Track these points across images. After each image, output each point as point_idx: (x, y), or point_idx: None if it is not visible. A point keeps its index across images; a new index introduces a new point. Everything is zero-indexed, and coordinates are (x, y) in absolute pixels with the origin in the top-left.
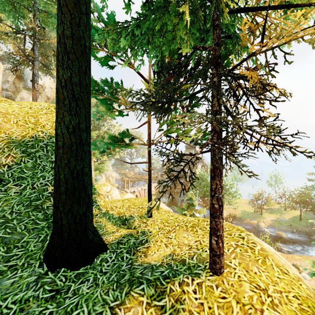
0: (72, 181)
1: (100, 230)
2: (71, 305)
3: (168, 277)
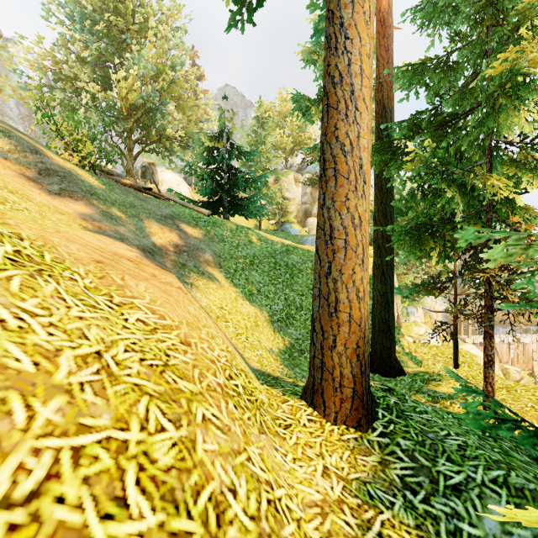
0: (382, 324)
1: (402, 363)
2: None
3: (444, 398)
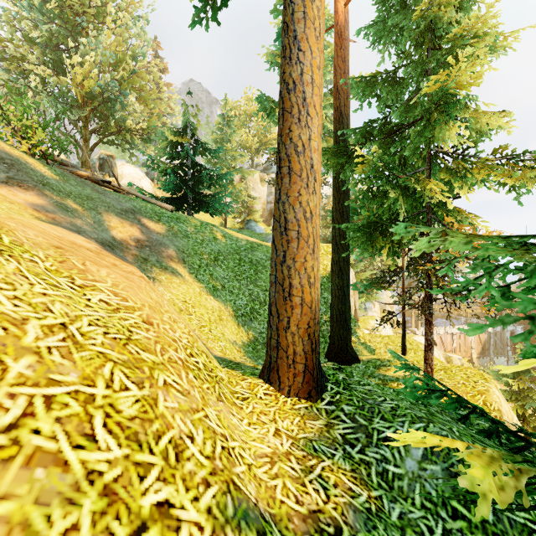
0: (339, 316)
1: (357, 352)
2: None
3: (392, 380)
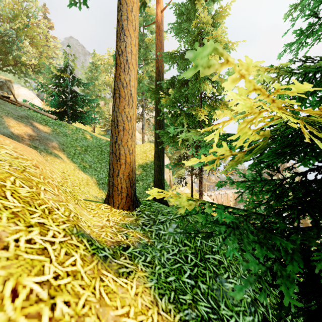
0: (158, 182)
1: (168, 202)
2: None
3: None
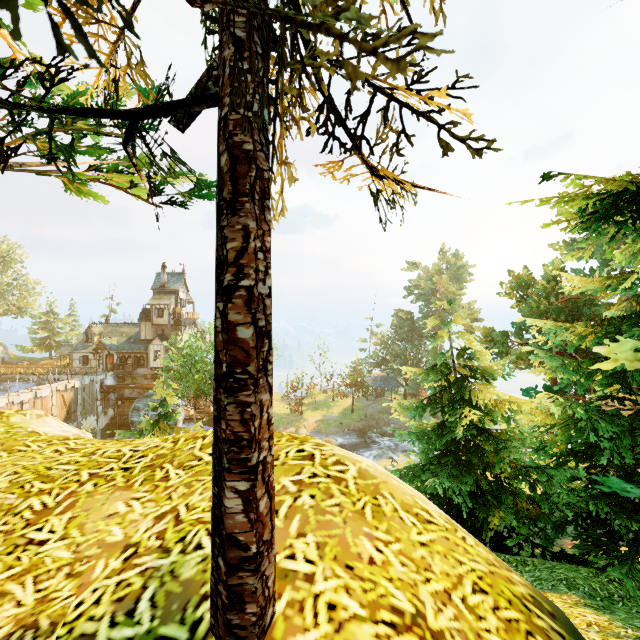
0: None
1: None
2: None
3: None
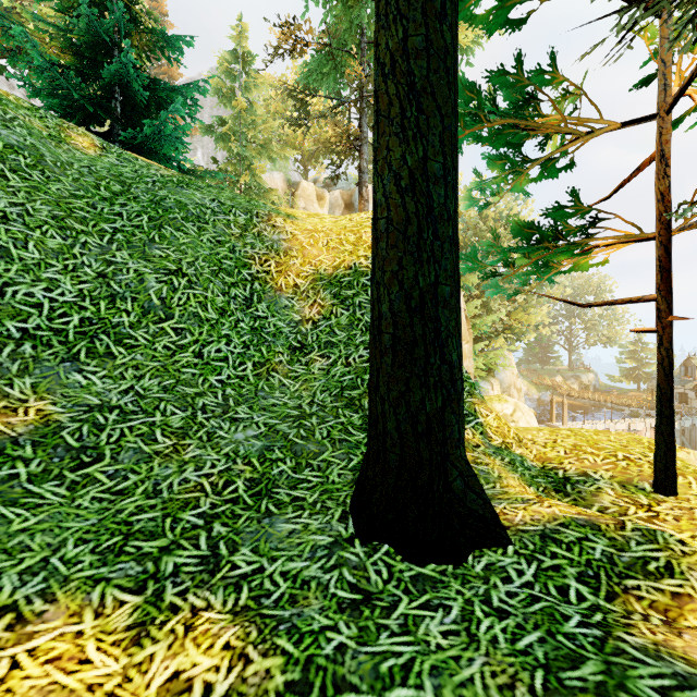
0: (408, 319)
1: (486, 484)
2: (392, 658)
3: None
